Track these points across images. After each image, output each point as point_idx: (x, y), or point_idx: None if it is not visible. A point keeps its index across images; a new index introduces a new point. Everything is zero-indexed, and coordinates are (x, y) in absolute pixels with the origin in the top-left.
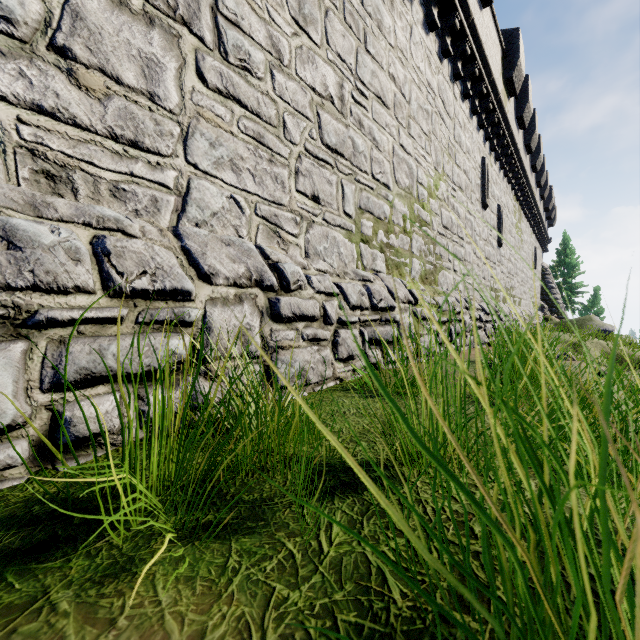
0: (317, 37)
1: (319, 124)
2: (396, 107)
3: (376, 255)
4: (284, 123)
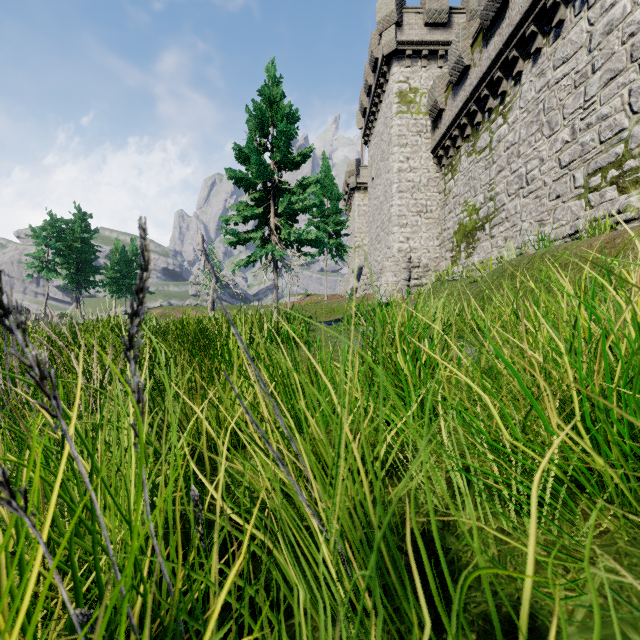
0: (558, 126)
1: (559, 163)
2: (635, 52)
3: (605, 191)
4: (544, 182)
